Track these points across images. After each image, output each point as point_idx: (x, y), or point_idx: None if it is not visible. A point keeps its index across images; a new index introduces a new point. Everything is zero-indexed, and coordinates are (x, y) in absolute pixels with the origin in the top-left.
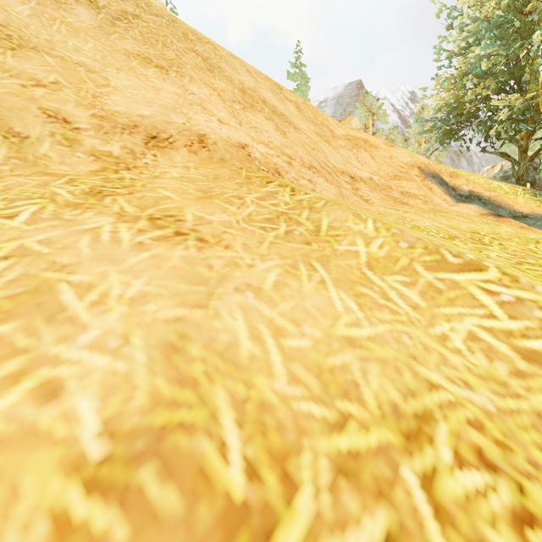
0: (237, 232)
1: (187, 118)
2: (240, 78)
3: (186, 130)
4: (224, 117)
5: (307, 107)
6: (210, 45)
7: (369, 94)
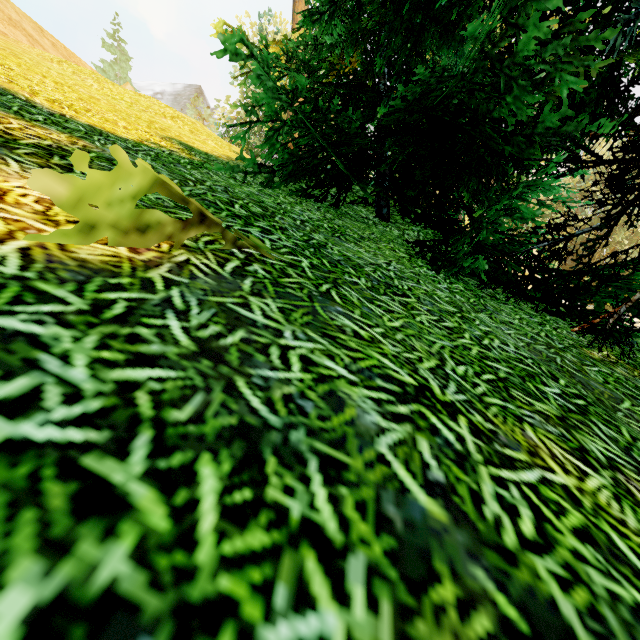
0: None
1: None
2: (10, 13)
3: None
4: None
5: (66, 50)
6: None
7: (200, 99)
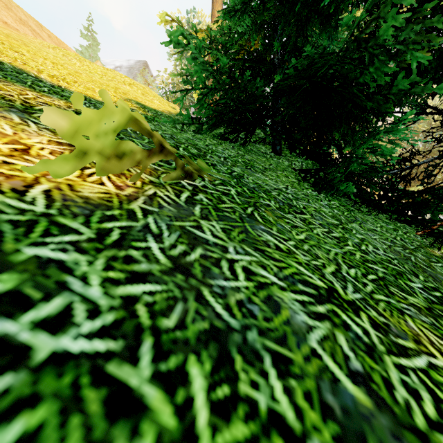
0: (13, 30)
1: (2, 17)
2: (20, 15)
3: (2, 20)
4: (13, 22)
5: (57, 39)
6: (8, 0)
7: (146, 70)
